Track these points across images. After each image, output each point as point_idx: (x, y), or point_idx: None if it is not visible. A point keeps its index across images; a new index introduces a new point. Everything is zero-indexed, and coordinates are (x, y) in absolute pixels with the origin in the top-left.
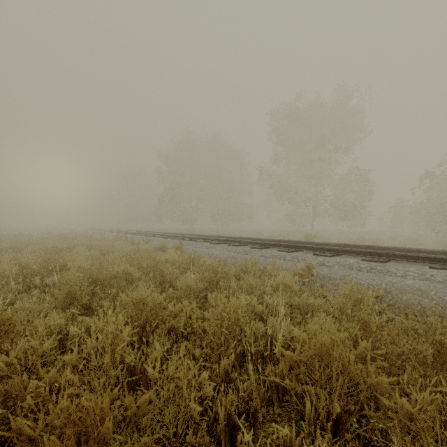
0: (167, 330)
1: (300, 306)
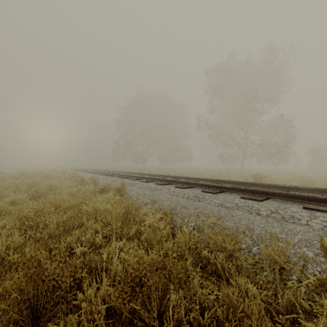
0: None
1: None
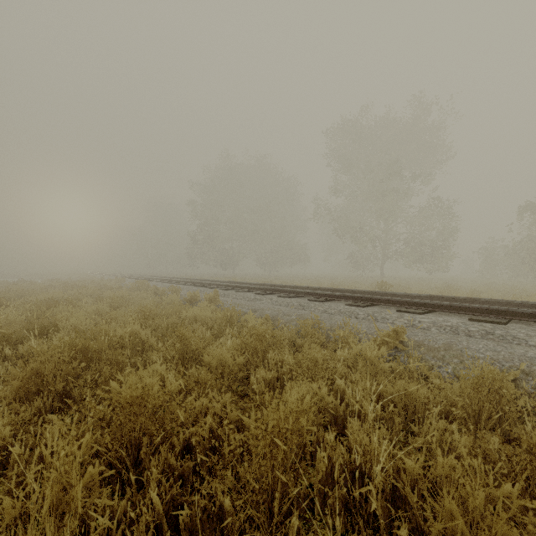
0: (182, 445)
1: (395, 398)
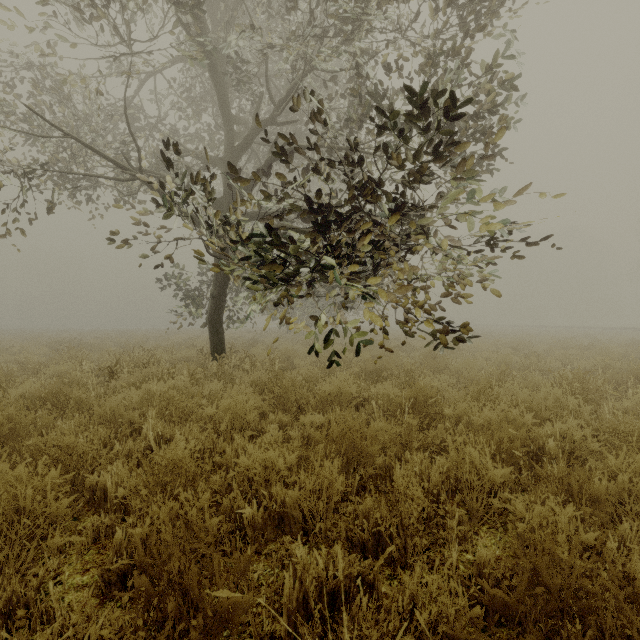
0: None
1: None
